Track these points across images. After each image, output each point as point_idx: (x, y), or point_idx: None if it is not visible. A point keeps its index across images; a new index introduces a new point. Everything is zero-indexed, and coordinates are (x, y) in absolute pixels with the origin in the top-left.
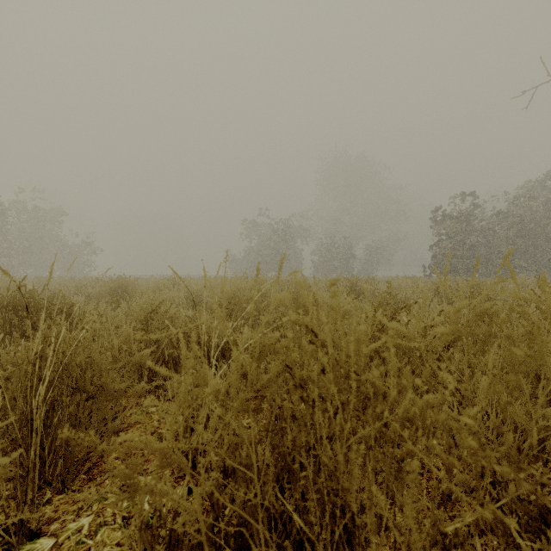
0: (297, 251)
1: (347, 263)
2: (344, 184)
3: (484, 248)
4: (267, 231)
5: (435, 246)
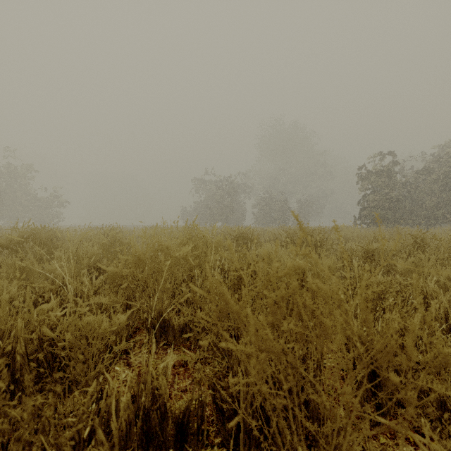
0: (240, 205)
1: (284, 214)
2: (281, 148)
3: (409, 201)
4: (214, 186)
5: (364, 199)
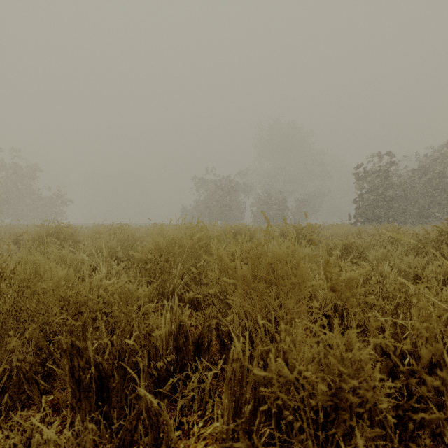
0: (239, 203)
1: (281, 213)
2: (279, 147)
3: (401, 200)
4: (214, 186)
5: (359, 198)
